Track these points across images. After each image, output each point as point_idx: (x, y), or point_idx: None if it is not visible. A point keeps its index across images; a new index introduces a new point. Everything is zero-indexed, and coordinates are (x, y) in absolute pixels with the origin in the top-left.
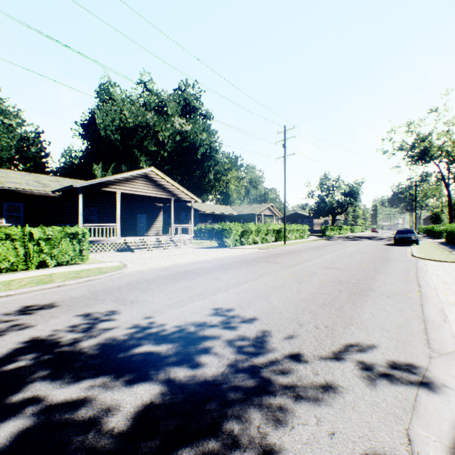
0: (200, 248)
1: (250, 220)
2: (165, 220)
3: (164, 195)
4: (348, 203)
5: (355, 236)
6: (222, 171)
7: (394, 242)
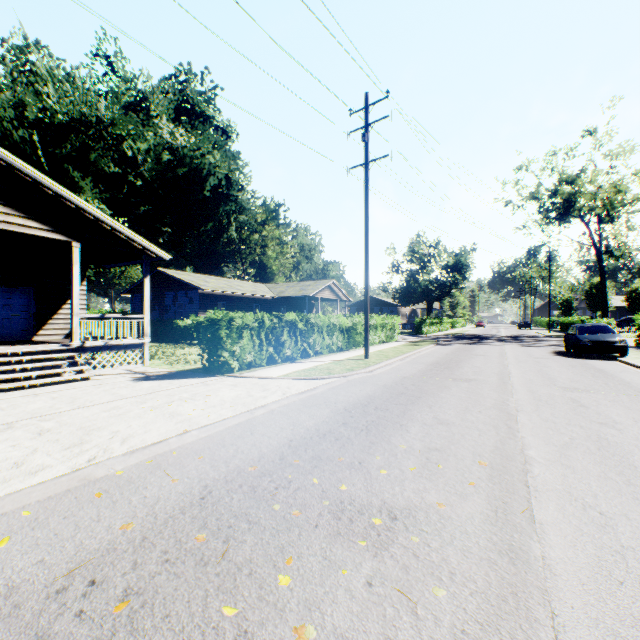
0: (146, 378)
1: (299, 308)
2: (136, 306)
3: (42, 229)
4: (451, 283)
5: (466, 334)
6: (251, 225)
7: (581, 351)
